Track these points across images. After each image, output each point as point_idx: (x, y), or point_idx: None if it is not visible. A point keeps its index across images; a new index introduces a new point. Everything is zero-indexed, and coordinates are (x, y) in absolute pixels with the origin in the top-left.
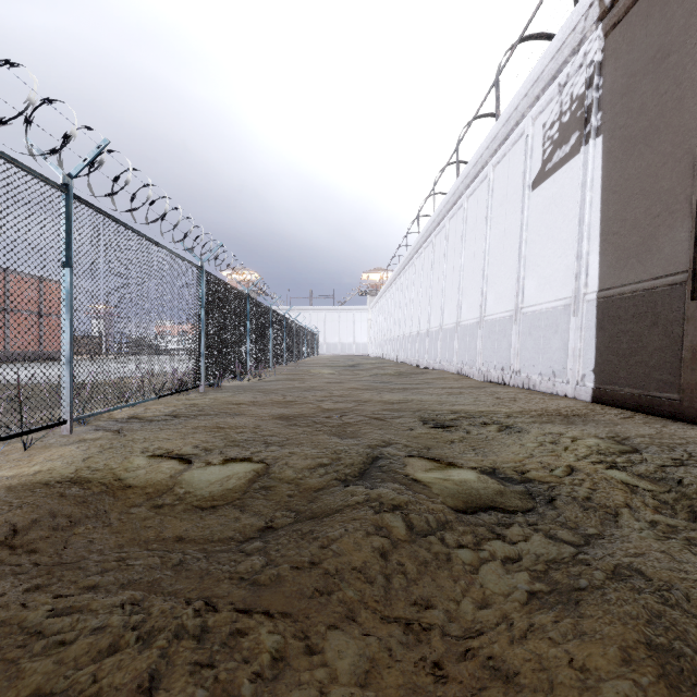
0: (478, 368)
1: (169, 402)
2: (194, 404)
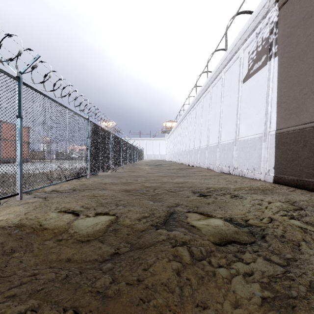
0: (217, 166)
1: (72, 183)
2: (84, 184)
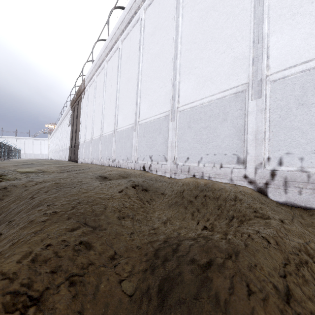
0: (63, 158)
1: None
2: None
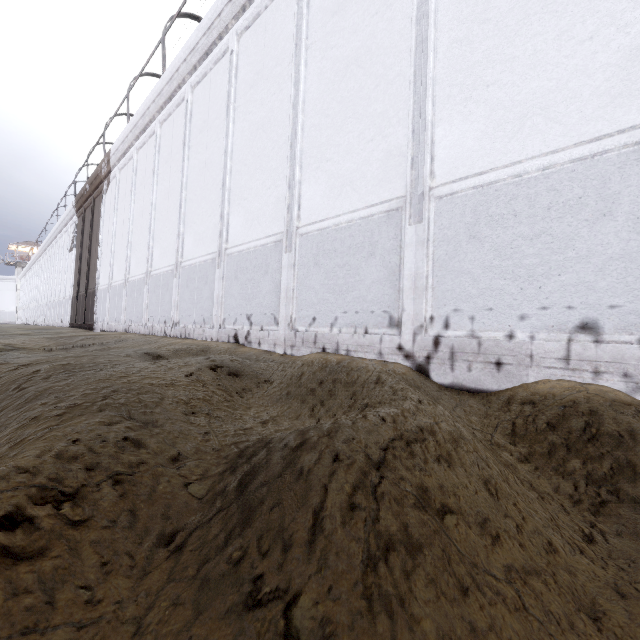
0: (57, 322)
1: None
2: None
